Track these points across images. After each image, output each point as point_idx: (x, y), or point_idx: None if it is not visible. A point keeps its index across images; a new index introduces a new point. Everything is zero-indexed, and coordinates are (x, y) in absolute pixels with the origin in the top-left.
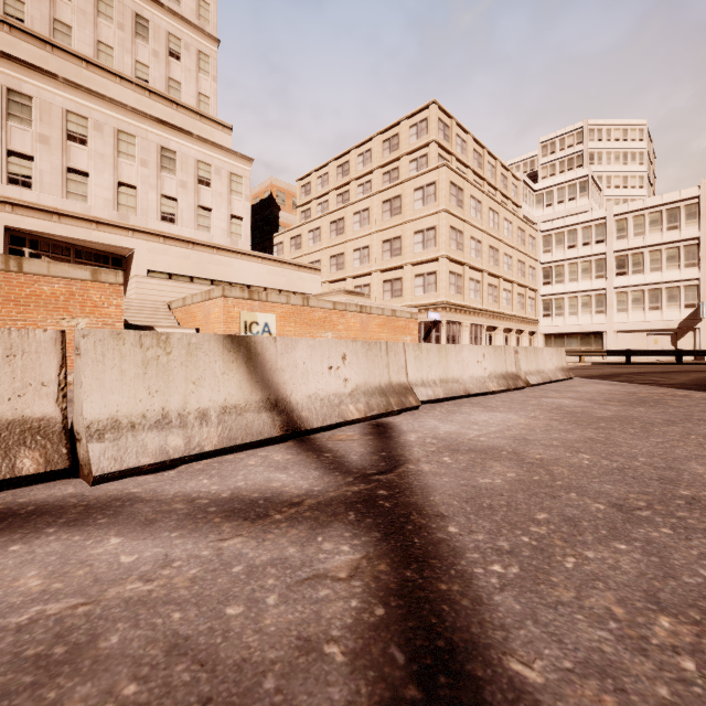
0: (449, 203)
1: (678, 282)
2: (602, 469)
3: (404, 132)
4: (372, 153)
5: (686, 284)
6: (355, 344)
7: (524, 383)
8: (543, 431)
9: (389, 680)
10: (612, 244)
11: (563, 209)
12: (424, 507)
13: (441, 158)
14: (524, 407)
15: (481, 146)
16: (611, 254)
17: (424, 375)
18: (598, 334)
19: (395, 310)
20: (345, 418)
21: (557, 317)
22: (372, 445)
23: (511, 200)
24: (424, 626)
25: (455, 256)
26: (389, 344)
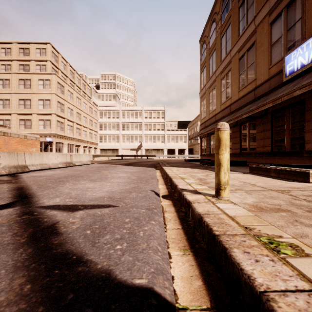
0: (57, 91)
1: (137, 134)
2: (65, 175)
3: (33, 49)
4: (12, 51)
5: (139, 135)
6: (4, 153)
7: (73, 165)
8: (62, 173)
9: (13, 187)
10: (121, 119)
11: (107, 102)
12: (22, 181)
13: (53, 69)
14: (65, 170)
15: (74, 69)
16: (121, 122)
17: (33, 162)
18: (117, 149)
19: (26, 135)
20: (1, 174)
21: (104, 142)
22: (11, 178)
23: (87, 94)
24: (18, 185)
25: (60, 114)
26: (18, 153)
